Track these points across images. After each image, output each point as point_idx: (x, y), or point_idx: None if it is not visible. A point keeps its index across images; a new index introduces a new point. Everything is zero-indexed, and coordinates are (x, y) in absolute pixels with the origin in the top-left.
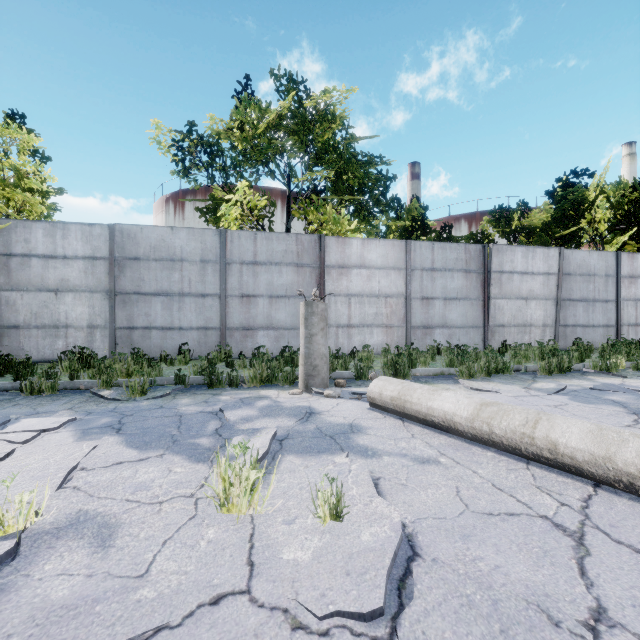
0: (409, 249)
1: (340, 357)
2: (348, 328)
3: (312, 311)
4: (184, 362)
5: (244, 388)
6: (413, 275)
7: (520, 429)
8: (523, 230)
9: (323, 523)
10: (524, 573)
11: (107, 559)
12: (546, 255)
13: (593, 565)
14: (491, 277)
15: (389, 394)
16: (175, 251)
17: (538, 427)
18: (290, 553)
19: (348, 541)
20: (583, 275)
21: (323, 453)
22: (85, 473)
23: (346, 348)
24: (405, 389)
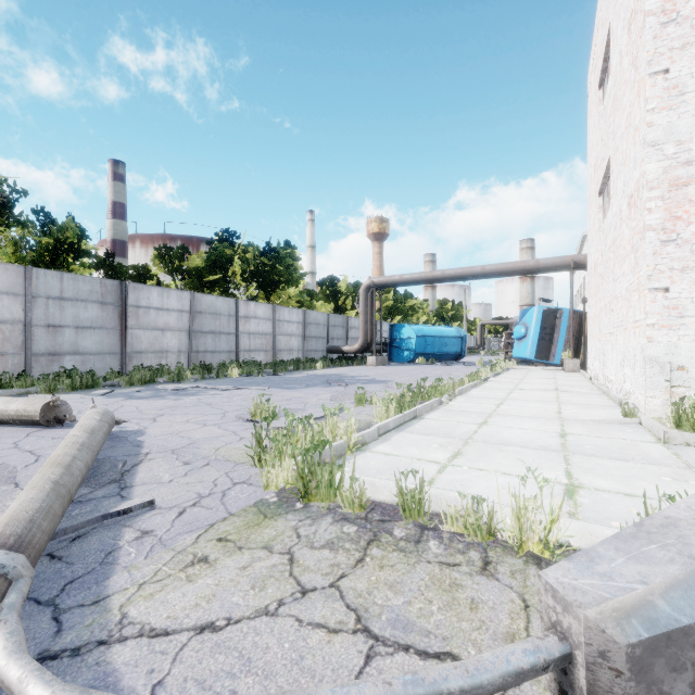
0: (30, 276)
1: None
2: None
3: None
4: None
5: None
6: (36, 302)
7: None
8: (183, 271)
9: None
10: None
11: None
12: (180, 296)
13: None
14: (128, 310)
15: None
16: None
17: None
18: None
19: None
20: (212, 314)
21: None
22: None
23: None
24: None
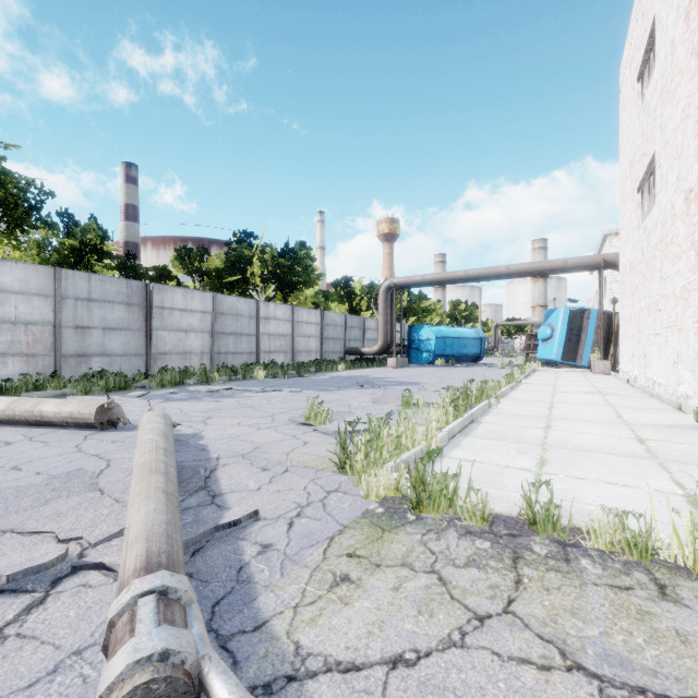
0: (59, 277)
1: None
2: None
3: None
4: None
5: None
6: (65, 303)
7: (29, 409)
8: (203, 272)
9: None
10: None
11: None
12: (203, 297)
13: (3, 448)
14: (153, 311)
15: None
16: None
17: (38, 406)
18: None
19: None
20: (233, 315)
21: None
22: None
23: None
24: None
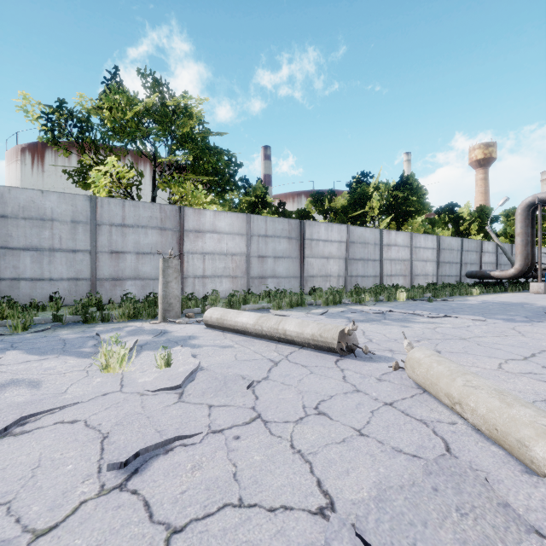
0: (249, 220)
1: (193, 299)
2: (203, 278)
3: (168, 265)
4: (56, 308)
5: (114, 322)
6: (252, 239)
7: (273, 326)
8: (331, 210)
9: (160, 368)
10: (246, 373)
11: (40, 390)
12: (339, 229)
13: (275, 368)
14: (305, 243)
15: (216, 317)
16: (45, 212)
17: (280, 324)
18: (142, 380)
19: (172, 372)
20: (362, 243)
21: (168, 348)
22: (5, 366)
23: (201, 294)
24: (225, 313)
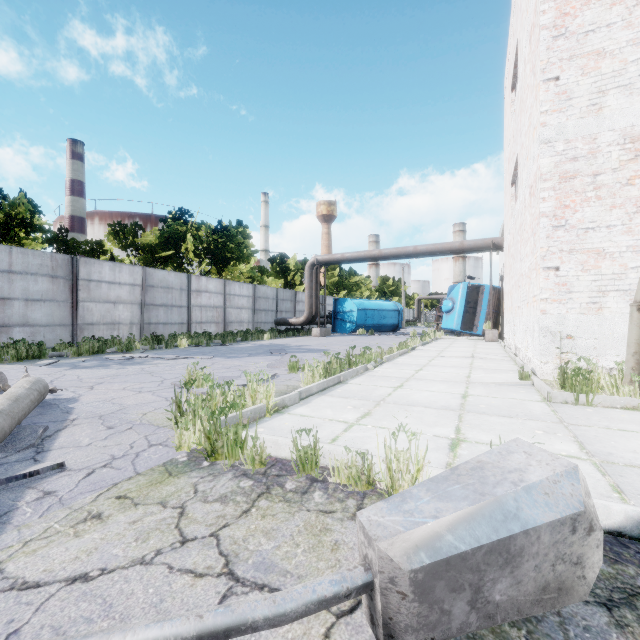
0: None
1: None
2: None
3: None
4: None
5: None
6: None
7: None
8: (136, 247)
9: None
10: None
11: None
12: (132, 271)
13: None
14: (79, 284)
15: None
16: None
17: None
18: None
19: None
20: (164, 288)
21: None
22: None
23: None
24: None
